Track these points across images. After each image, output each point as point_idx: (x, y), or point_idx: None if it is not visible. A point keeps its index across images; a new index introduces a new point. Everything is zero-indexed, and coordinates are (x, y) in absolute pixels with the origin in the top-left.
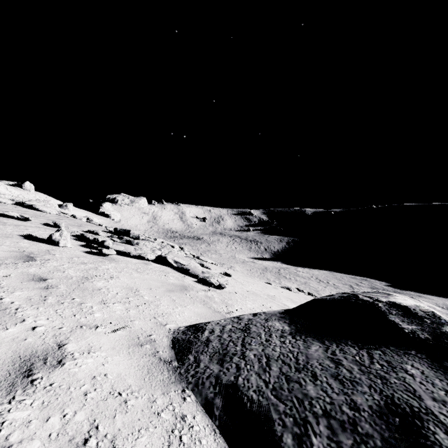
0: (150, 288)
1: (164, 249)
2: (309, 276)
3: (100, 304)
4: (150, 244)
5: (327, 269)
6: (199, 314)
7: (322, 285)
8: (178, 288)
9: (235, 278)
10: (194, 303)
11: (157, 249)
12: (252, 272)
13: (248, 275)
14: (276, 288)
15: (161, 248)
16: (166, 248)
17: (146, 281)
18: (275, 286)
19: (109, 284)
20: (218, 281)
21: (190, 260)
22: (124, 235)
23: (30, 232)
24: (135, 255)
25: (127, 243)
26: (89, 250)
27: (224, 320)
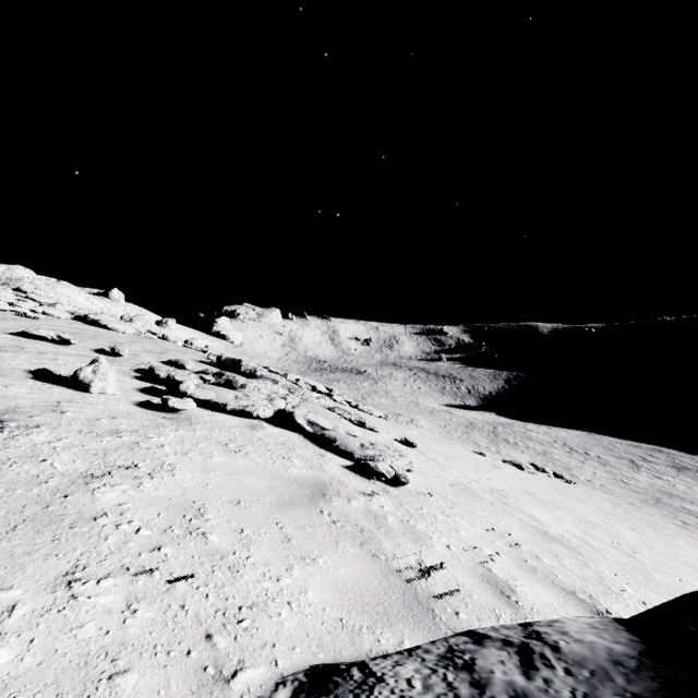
0: (236, 501)
1: (293, 396)
2: (549, 441)
3: (51, 591)
4: (266, 387)
5: (581, 429)
6: (346, 591)
7: (576, 459)
8: (307, 493)
9: (423, 451)
10: (337, 543)
11: (278, 397)
12: (448, 431)
13: (441, 435)
14: (497, 465)
15: (286, 395)
16: (298, 392)
17: (236, 476)
18: (492, 460)
19: (135, 495)
20: (392, 467)
21: (340, 417)
22: (233, 369)
23: (57, 364)
24: (235, 410)
25: (225, 386)
26: (150, 399)
27: (422, 684)
